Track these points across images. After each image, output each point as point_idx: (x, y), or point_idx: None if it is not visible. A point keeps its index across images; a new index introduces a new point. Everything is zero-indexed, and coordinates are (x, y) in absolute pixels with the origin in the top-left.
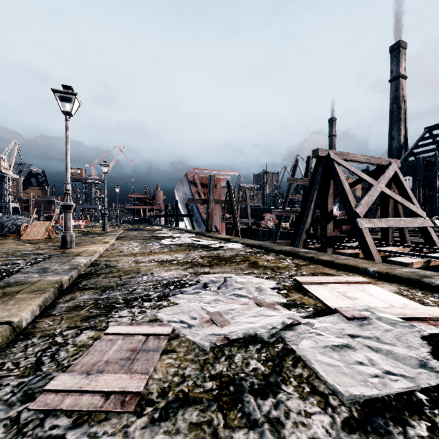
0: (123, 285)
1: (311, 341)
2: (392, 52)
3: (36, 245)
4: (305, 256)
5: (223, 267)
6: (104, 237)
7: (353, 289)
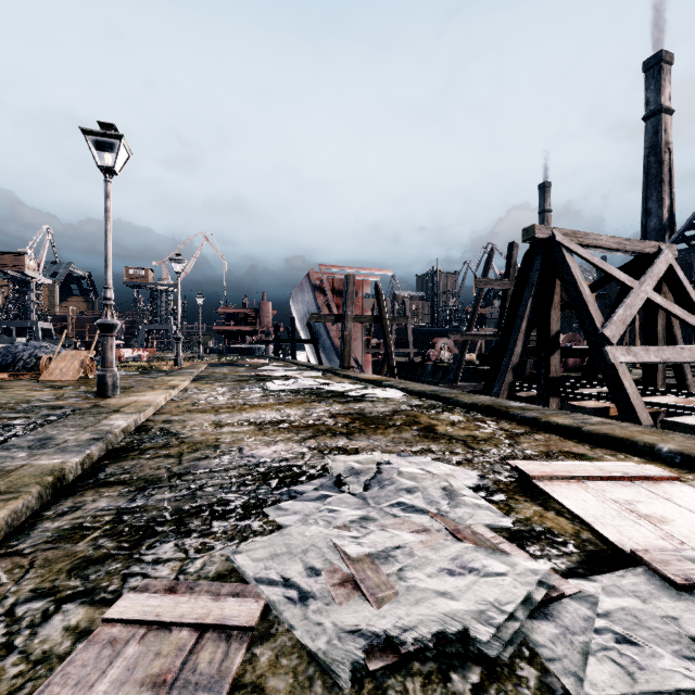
0: (181, 475)
1: (612, 669)
2: (648, 70)
3: (58, 391)
4: (522, 417)
5: (372, 438)
6: (173, 378)
7: (645, 493)
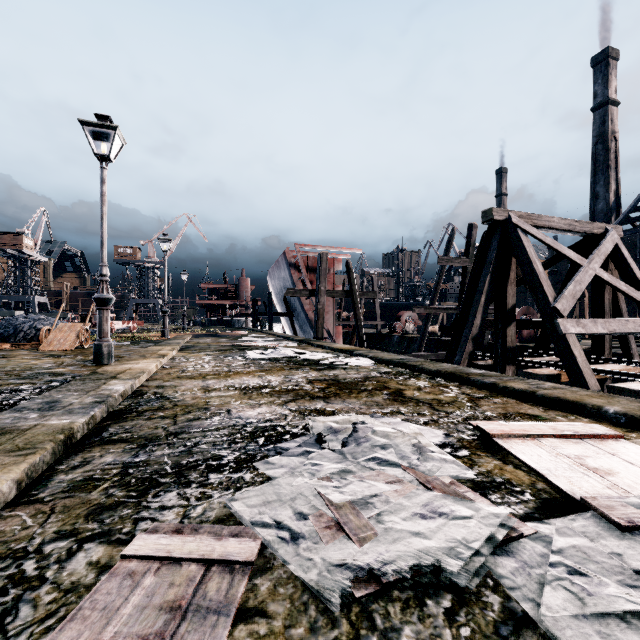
0: (177, 433)
1: (565, 595)
2: (596, 65)
3: (58, 360)
4: (482, 382)
5: (346, 401)
6: (161, 347)
7: (593, 449)
